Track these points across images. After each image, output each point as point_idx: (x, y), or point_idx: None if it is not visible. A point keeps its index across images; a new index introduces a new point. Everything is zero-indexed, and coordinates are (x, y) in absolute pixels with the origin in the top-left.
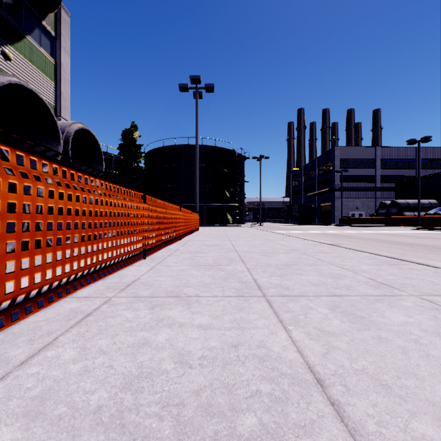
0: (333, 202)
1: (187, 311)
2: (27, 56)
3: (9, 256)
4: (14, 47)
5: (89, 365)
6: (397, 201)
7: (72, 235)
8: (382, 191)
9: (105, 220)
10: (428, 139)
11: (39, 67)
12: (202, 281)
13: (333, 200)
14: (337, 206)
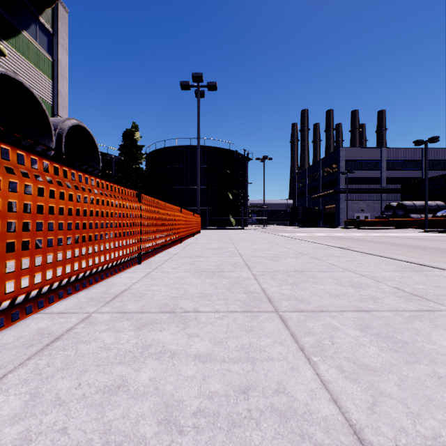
0: (338, 204)
1: (182, 333)
2: (23, 53)
3: None
4: (9, 43)
5: (33, 428)
6: (404, 203)
7: (44, 237)
8: (387, 193)
9: (89, 220)
10: (436, 139)
11: (36, 64)
12: (203, 291)
13: (338, 202)
14: (342, 208)
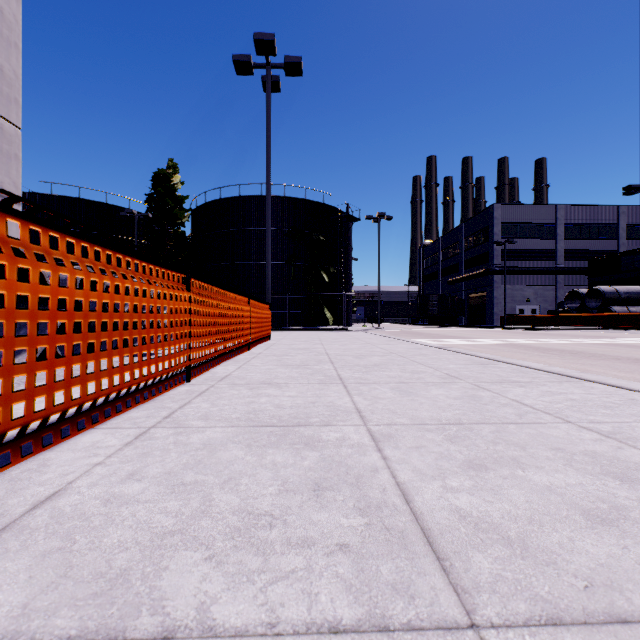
0: (491, 291)
1: None
2: None
3: None
4: None
5: None
6: (601, 289)
7: None
8: (566, 275)
9: None
10: None
11: None
12: None
13: (491, 288)
14: (497, 297)
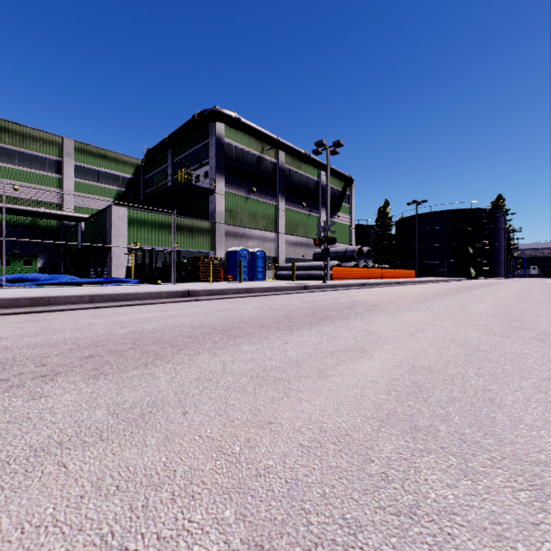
0: None
1: None
2: (342, 211)
3: (371, 275)
4: (339, 211)
5: None
6: None
7: (373, 274)
8: None
9: (376, 273)
10: None
11: (345, 212)
12: None
13: None
14: None
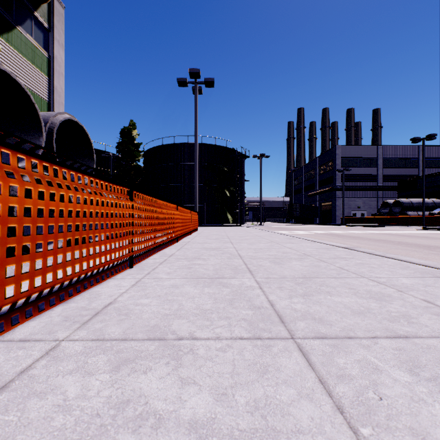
0: (335, 201)
1: (173, 378)
2: (18, 48)
3: None
4: (3, 38)
5: None
6: (401, 200)
7: (1, 246)
8: (384, 191)
9: (67, 222)
10: (433, 137)
11: (31, 60)
12: (200, 306)
13: (335, 199)
14: (338, 205)
